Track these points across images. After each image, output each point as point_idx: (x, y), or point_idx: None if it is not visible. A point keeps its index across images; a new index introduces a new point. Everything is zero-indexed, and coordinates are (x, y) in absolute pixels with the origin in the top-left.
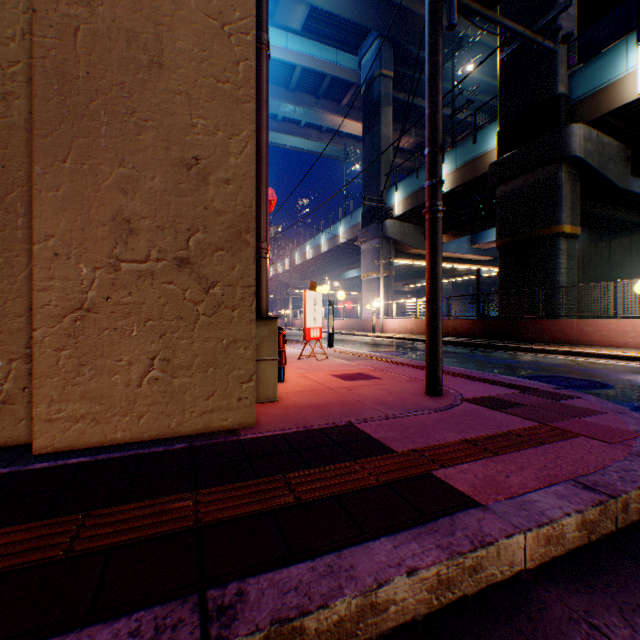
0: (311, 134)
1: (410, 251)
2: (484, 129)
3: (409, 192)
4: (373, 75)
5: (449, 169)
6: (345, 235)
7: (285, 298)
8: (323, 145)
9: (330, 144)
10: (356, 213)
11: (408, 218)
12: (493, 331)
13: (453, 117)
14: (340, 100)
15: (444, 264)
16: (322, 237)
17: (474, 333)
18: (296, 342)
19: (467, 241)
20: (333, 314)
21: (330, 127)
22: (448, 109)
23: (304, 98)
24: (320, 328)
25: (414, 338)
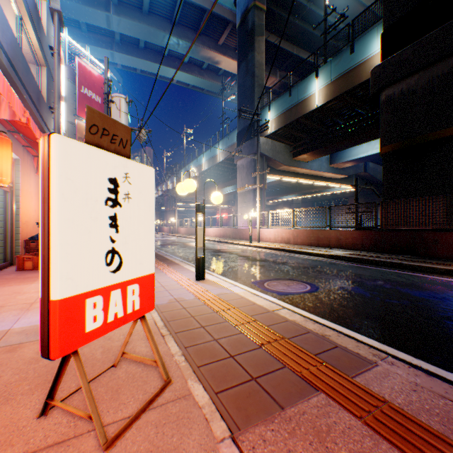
0: (194, 70)
1: (280, 167)
2: (363, 37)
3: (282, 110)
4: (248, 7)
5: (323, 83)
6: (222, 155)
7: (174, 210)
8: (204, 81)
9: (210, 80)
10: (232, 135)
11: (279, 137)
12: (389, 244)
13: (326, 35)
14: (218, 38)
15: (306, 181)
16: (203, 158)
17: (363, 245)
18: (158, 262)
19: (326, 161)
20: (204, 226)
21: (210, 63)
22: (307, 55)
23: (186, 32)
24: (144, 279)
25: (297, 250)
